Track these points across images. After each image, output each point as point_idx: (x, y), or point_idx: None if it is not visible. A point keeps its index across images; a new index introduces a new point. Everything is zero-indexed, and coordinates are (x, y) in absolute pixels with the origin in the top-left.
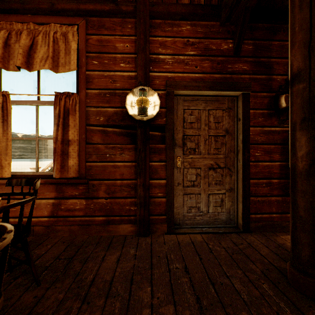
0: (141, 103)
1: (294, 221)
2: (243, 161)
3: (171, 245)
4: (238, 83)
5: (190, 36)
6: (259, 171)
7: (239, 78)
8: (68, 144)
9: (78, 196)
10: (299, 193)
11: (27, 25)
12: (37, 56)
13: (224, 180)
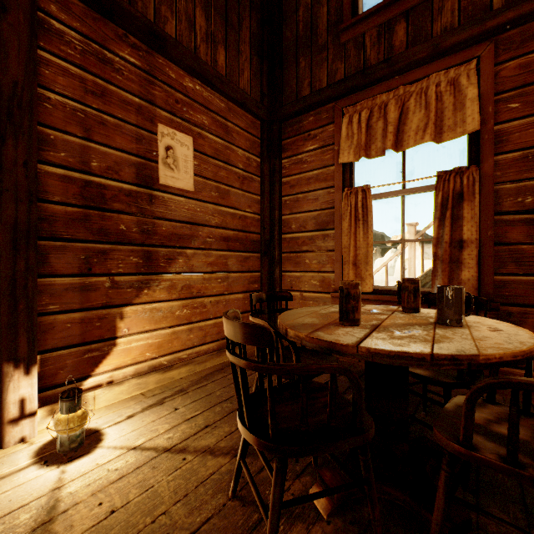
0: None
1: None
2: None
3: None
4: None
5: None
6: None
7: None
8: (458, 247)
9: None
10: None
11: (395, 92)
12: (409, 128)
13: None
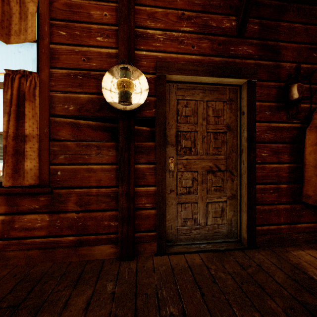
0: (122, 86)
1: None
2: (249, 162)
3: (162, 273)
4: (243, 69)
5: (185, 8)
6: (265, 175)
7: (244, 64)
8: (25, 140)
9: (39, 209)
10: None
11: None
12: None
13: (225, 185)
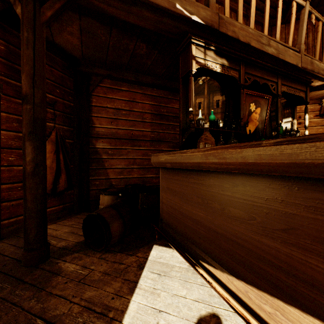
0: None
1: (25, 213)
2: None
3: None
4: None
5: None
6: (13, 175)
7: None
8: None
9: None
10: (28, 189)
11: None
12: None
13: None
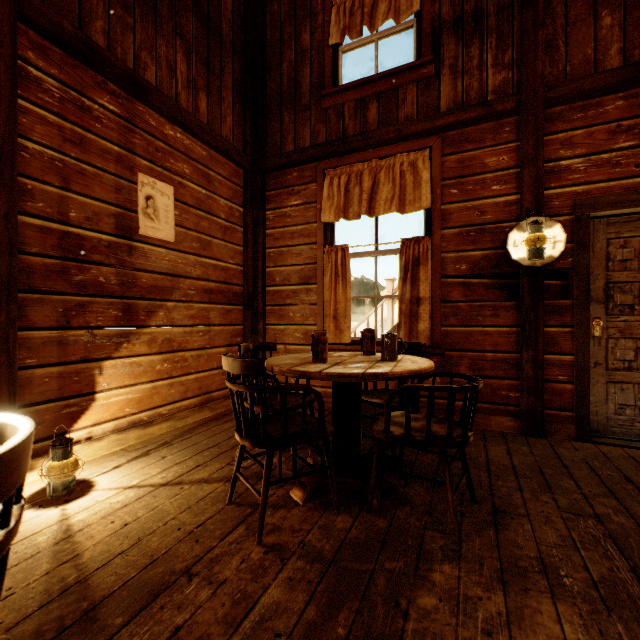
0: (534, 243)
1: None
2: None
3: (589, 453)
4: None
5: (622, 116)
6: None
7: None
8: (417, 303)
9: None
10: None
11: (369, 163)
12: (380, 197)
13: None
